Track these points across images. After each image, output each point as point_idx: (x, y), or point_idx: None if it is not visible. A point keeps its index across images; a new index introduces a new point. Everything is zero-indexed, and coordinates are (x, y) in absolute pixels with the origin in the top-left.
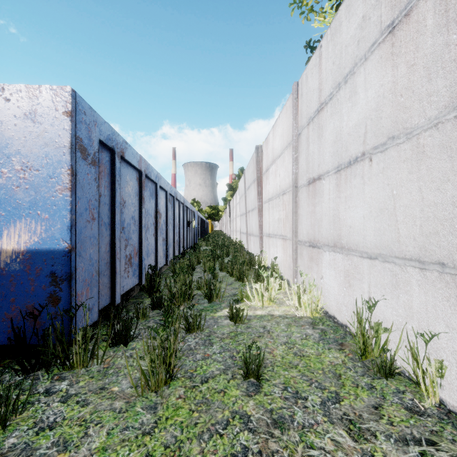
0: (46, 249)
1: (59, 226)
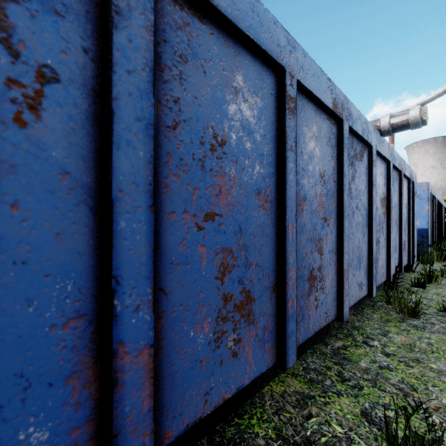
0: (419, 228)
1: (424, 222)
